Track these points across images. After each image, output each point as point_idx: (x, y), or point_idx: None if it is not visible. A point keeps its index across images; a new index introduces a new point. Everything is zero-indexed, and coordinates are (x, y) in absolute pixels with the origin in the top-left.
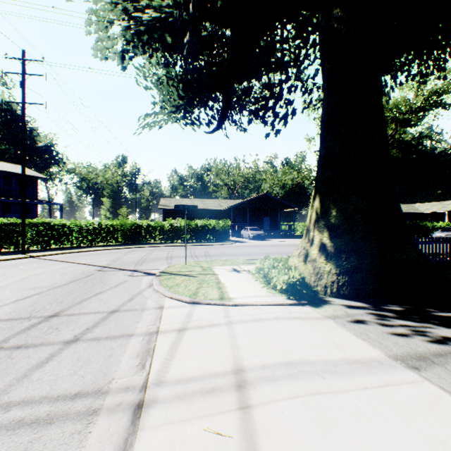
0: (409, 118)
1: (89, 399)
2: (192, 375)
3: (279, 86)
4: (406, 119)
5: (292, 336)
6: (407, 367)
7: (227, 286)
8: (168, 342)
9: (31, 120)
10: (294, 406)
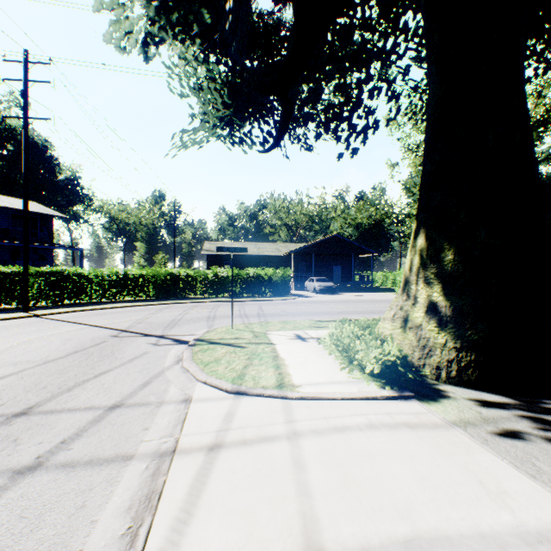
0: None
1: None
2: None
3: (358, 87)
4: None
5: (404, 468)
6: None
7: (288, 363)
8: (187, 477)
9: (50, 148)
10: None
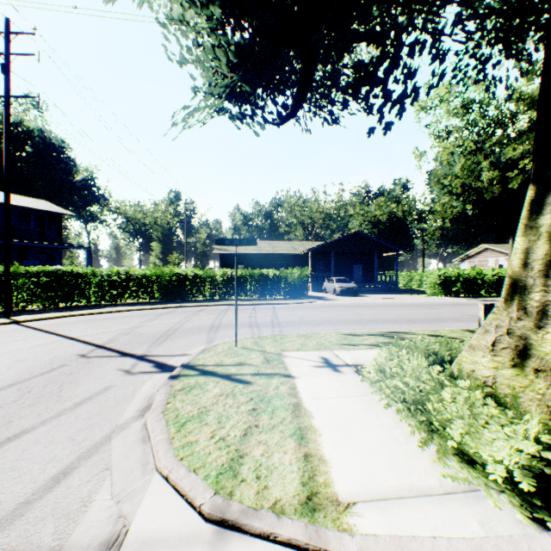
0: None
1: None
2: None
3: (397, 37)
4: None
5: None
6: None
7: (318, 427)
8: None
9: (66, 149)
10: None
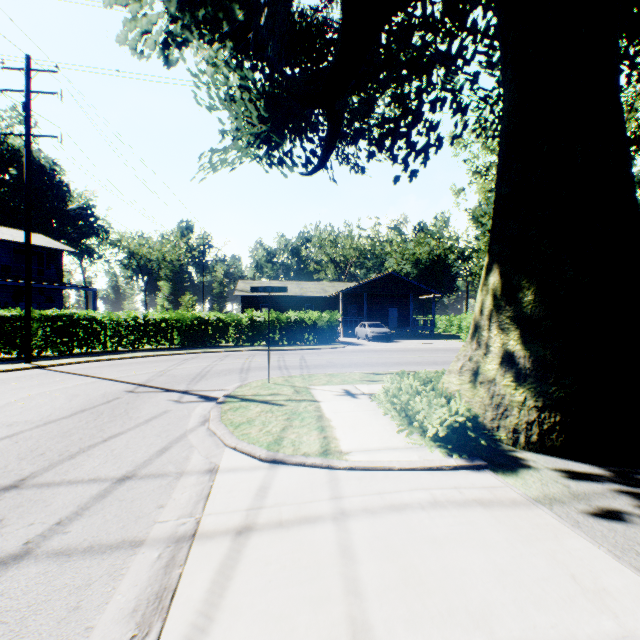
0: None
1: None
2: None
3: (417, 98)
4: None
5: (478, 558)
6: None
7: (335, 425)
8: (208, 569)
9: (59, 173)
10: None
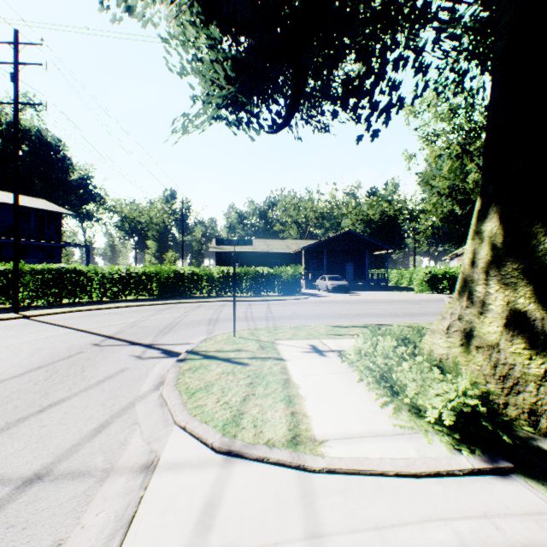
0: None
1: None
2: None
3: (381, 54)
4: None
5: None
6: None
7: (304, 394)
8: None
9: (63, 148)
10: None
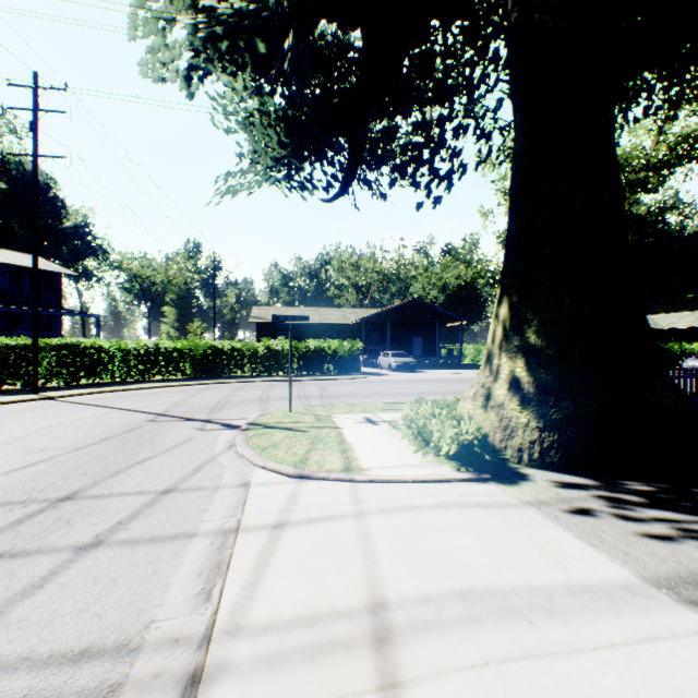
0: (645, 179)
1: (105, 664)
2: (293, 614)
3: (439, 125)
4: (641, 180)
5: (470, 539)
6: (681, 602)
7: (356, 448)
8: (254, 549)
9: (54, 187)
10: (483, 686)
